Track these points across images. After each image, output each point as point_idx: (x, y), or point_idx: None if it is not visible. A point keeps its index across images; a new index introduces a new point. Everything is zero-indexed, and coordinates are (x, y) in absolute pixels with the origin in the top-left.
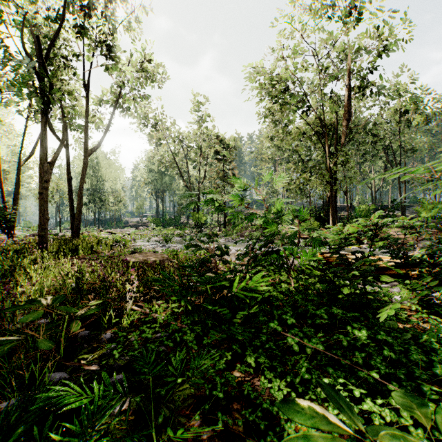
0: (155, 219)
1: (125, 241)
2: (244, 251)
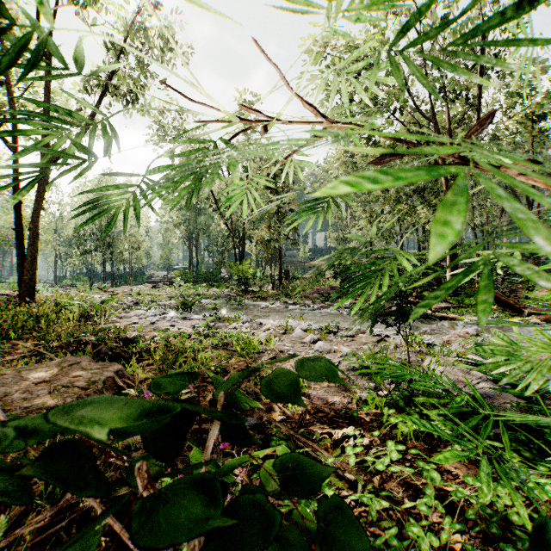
0: (184, 272)
1: (103, 310)
2: (318, 330)
